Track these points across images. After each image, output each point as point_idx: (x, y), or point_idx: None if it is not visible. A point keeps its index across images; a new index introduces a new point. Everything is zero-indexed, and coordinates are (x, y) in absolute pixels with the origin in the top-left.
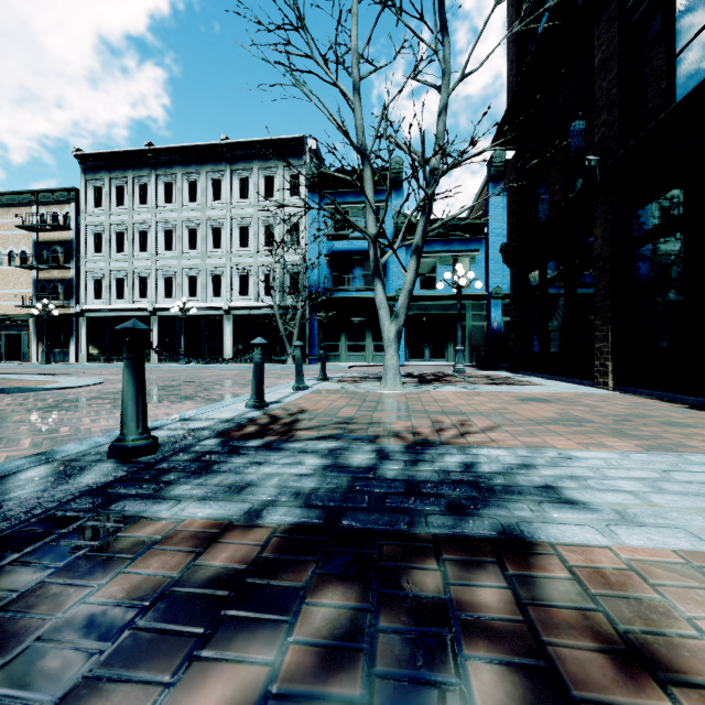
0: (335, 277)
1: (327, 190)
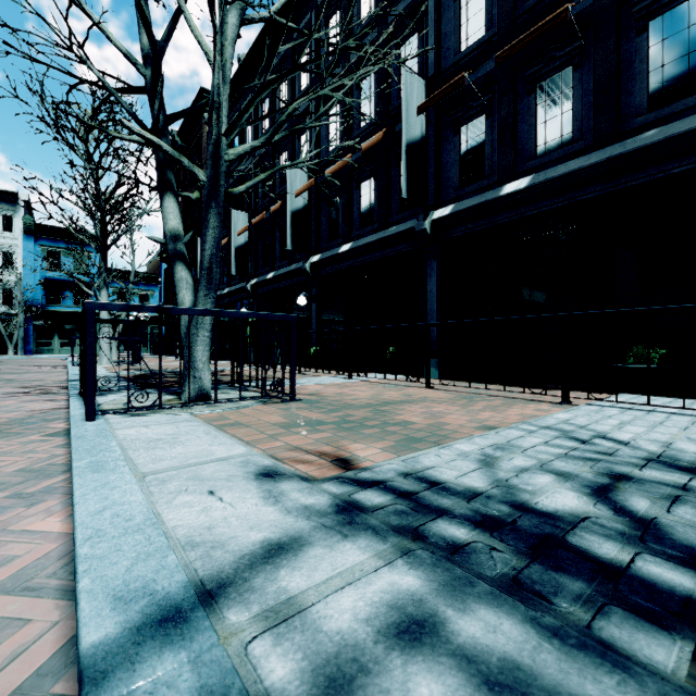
0: (49, 295)
1: (42, 234)
